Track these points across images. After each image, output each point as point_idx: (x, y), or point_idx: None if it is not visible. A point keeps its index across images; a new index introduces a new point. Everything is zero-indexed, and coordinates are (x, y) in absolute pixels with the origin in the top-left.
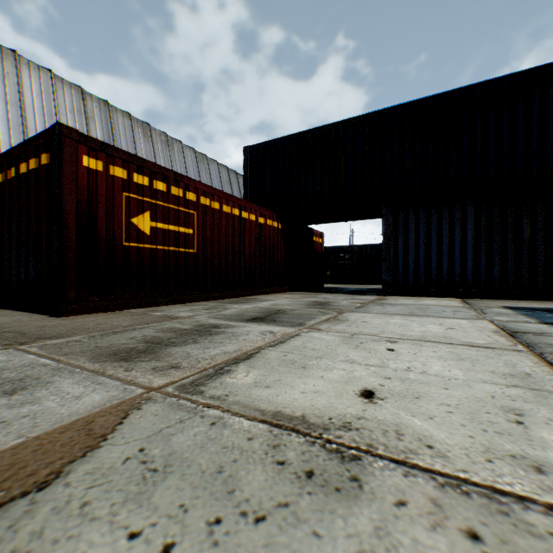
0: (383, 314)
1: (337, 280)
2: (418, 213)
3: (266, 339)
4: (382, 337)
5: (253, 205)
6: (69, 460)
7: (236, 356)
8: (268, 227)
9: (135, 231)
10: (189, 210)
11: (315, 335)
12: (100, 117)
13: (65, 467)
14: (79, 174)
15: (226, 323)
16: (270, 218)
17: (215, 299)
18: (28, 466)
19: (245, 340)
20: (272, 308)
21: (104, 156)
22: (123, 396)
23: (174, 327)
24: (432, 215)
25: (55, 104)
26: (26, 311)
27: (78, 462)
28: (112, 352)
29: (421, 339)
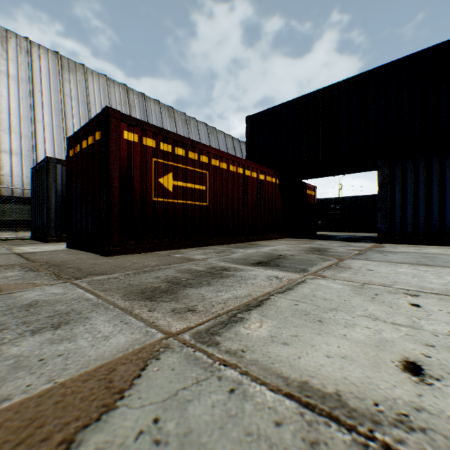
0: (386, 262)
1: (328, 228)
2: (417, 163)
3: (273, 284)
4: (397, 288)
5: (255, 164)
6: (83, 424)
7: (247, 302)
8: (267, 183)
9: (161, 188)
10: (203, 170)
11: (322, 283)
12: (138, 106)
13: (77, 433)
14: (120, 145)
15: (234, 266)
16: (268, 175)
17: (223, 244)
18: (44, 424)
19: (254, 284)
20: (273, 253)
21: (138, 130)
22: (144, 340)
23: (190, 268)
24: (433, 164)
25: (109, 99)
26: (86, 251)
27: (90, 428)
28: (140, 291)
29: (446, 293)
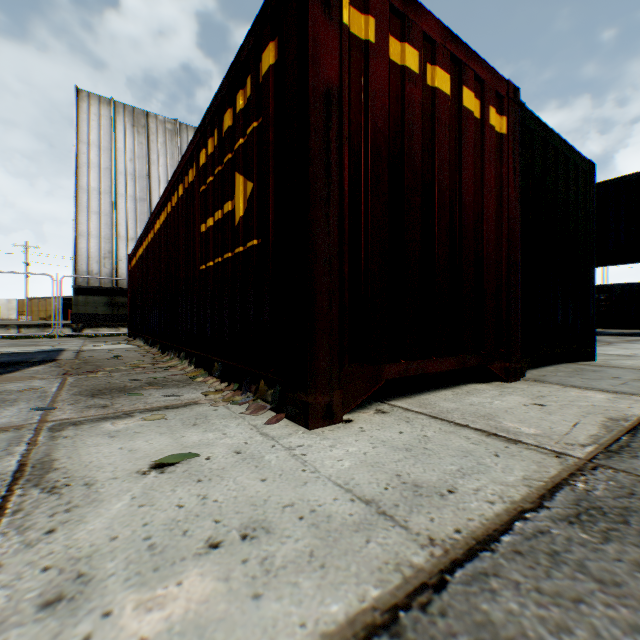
0: None
1: None
2: None
3: None
4: None
5: None
6: None
7: None
8: None
9: None
10: None
11: (600, 347)
12: None
13: None
14: None
15: None
16: None
17: None
18: None
19: None
20: None
21: None
22: None
23: None
24: None
25: None
26: None
27: None
28: None
29: None
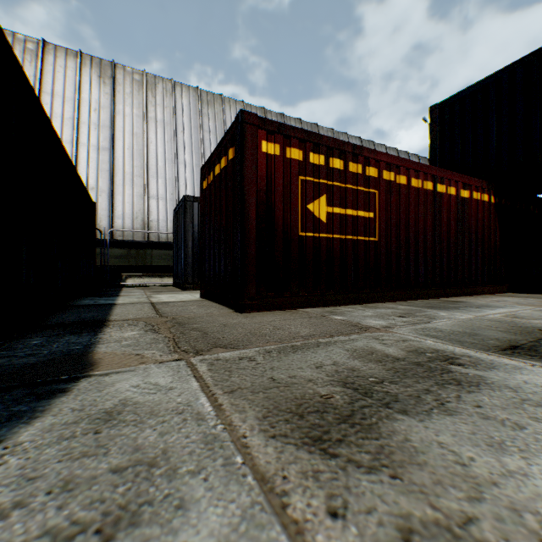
0: None
1: None
2: None
3: None
4: None
5: (452, 174)
6: None
7: None
8: (473, 202)
9: (310, 218)
10: (369, 189)
11: None
12: None
13: None
14: (257, 161)
15: (463, 352)
16: (475, 189)
17: (401, 299)
18: None
19: None
20: (521, 324)
21: (280, 139)
22: None
23: (372, 348)
24: None
25: None
26: (219, 303)
27: None
28: (294, 405)
29: None
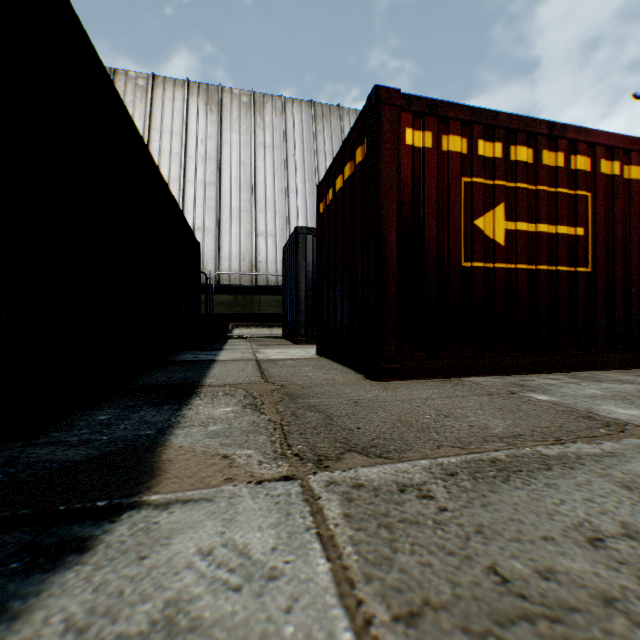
0: None
1: None
2: None
3: None
4: None
5: None
6: None
7: None
8: None
9: (478, 240)
10: (575, 190)
11: None
12: None
13: None
14: (399, 158)
15: None
16: None
17: (630, 366)
18: None
19: None
20: None
21: (432, 124)
22: None
23: None
24: None
25: None
26: (340, 363)
27: None
28: None
29: None
